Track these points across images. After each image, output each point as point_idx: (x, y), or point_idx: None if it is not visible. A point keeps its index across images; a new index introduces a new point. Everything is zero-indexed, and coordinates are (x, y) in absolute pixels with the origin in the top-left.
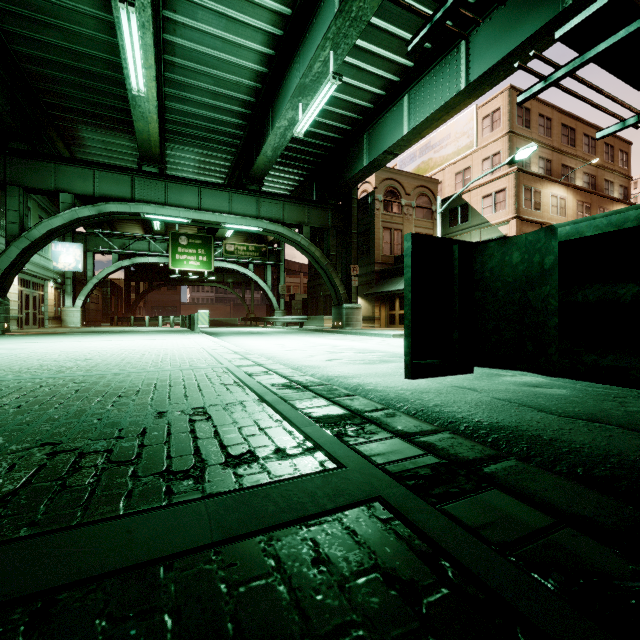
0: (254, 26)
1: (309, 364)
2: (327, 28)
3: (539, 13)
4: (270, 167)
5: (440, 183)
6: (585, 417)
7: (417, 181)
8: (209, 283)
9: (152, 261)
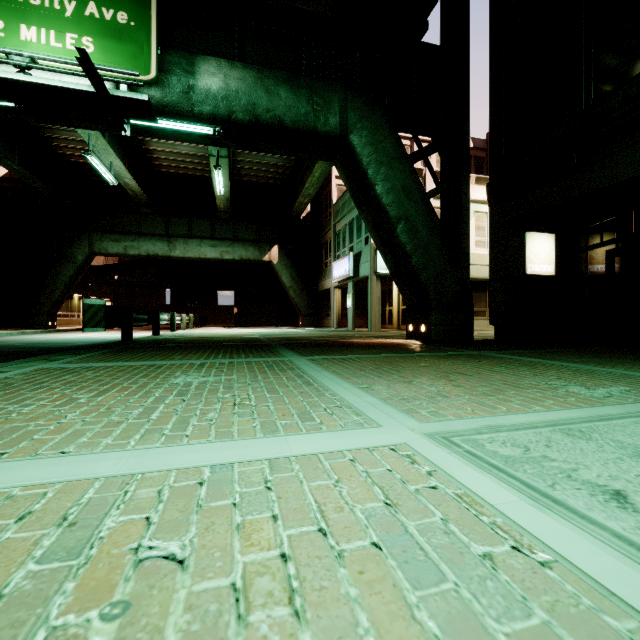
0: None
1: None
2: None
3: None
4: None
5: None
6: None
7: None
8: None
9: None
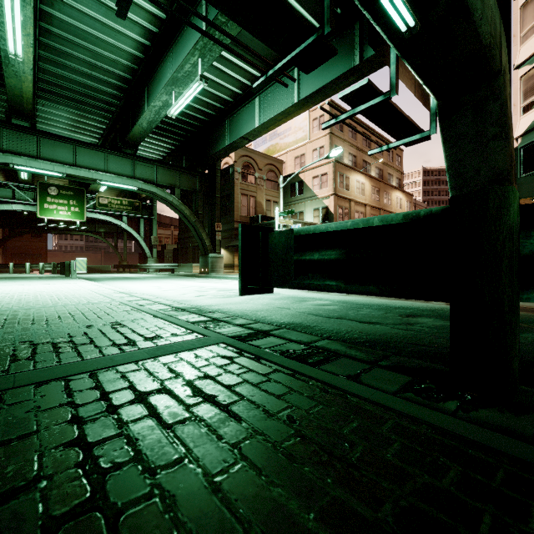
0: (132, 19)
1: (183, 299)
2: (196, 41)
3: (341, 64)
4: (145, 136)
5: (284, 163)
6: (336, 317)
7: (267, 160)
8: (80, 232)
9: (17, 209)
